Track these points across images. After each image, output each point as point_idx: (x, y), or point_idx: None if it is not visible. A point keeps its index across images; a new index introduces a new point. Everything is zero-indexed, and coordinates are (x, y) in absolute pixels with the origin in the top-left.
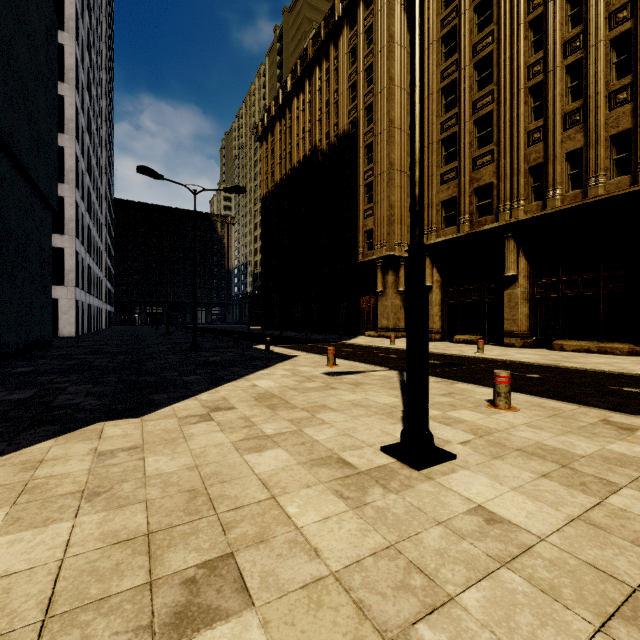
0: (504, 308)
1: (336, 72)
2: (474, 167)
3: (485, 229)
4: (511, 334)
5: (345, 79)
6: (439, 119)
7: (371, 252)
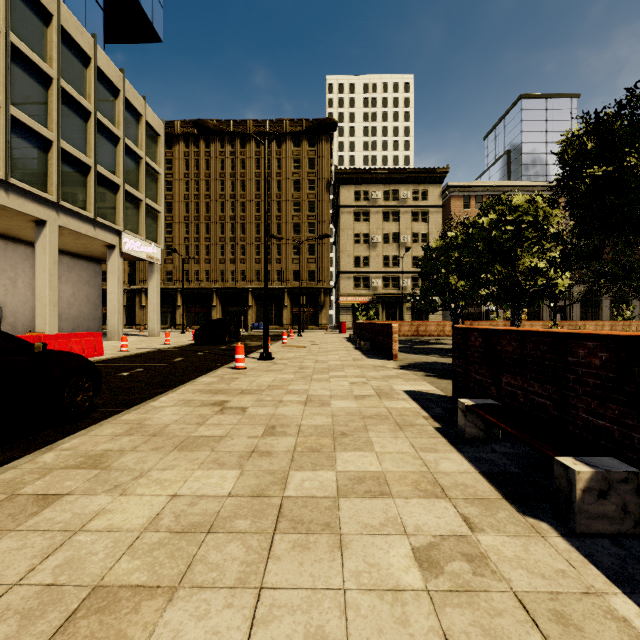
0: (177, 316)
1: None
2: (165, 262)
3: (170, 288)
4: (179, 325)
5: None
6: None
7: (105, 283)
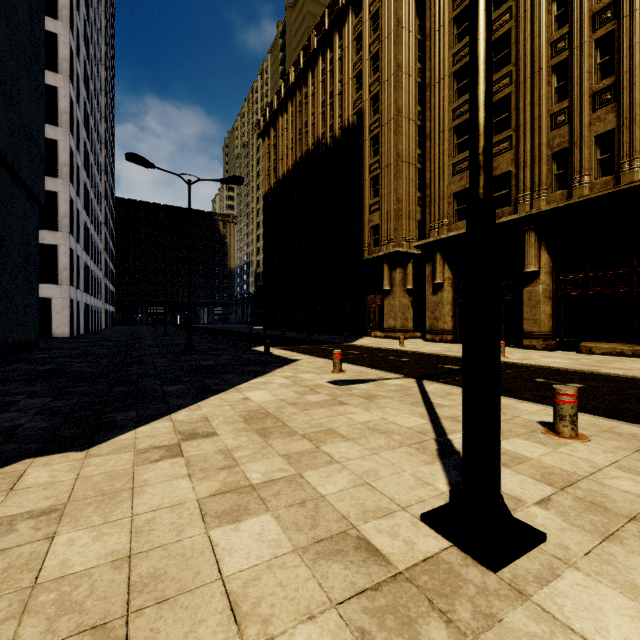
0: (524, 307)
1: (340, 62)
2: None
3: (503, 221)
4: (532, 335)
5: (350, 68)
6: (451, 105)
7: (377, 249)
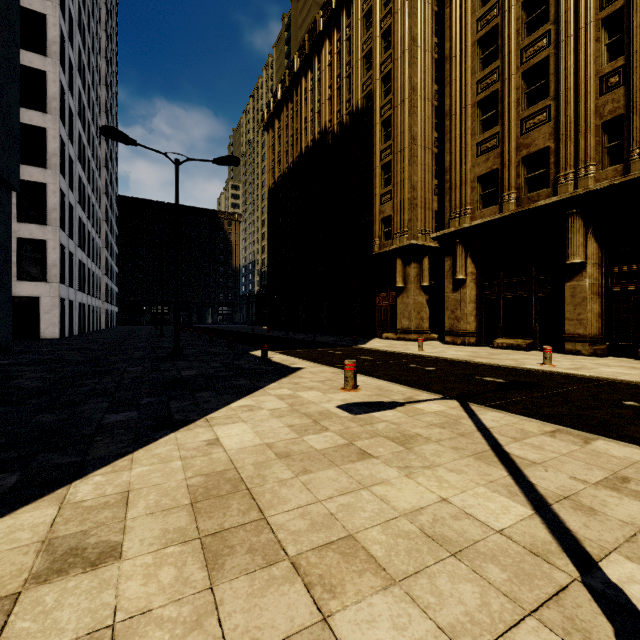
0: (565, 305)
1: (348, 42)
2: (522, 130)
3: (540, 205)
4: (575, 338)
5: (359, 48)
6: (475, 77)
7: (389, 242)
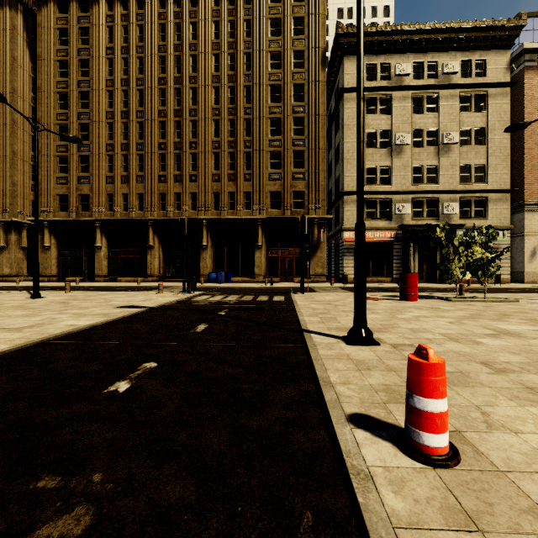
0: (95, 262)
1: None
2: (79, 182)
3: (85, 219)
4: (99, 275)
5: None
6: (56, 142)
7: None
